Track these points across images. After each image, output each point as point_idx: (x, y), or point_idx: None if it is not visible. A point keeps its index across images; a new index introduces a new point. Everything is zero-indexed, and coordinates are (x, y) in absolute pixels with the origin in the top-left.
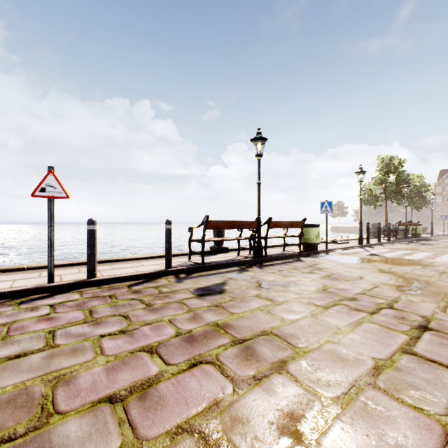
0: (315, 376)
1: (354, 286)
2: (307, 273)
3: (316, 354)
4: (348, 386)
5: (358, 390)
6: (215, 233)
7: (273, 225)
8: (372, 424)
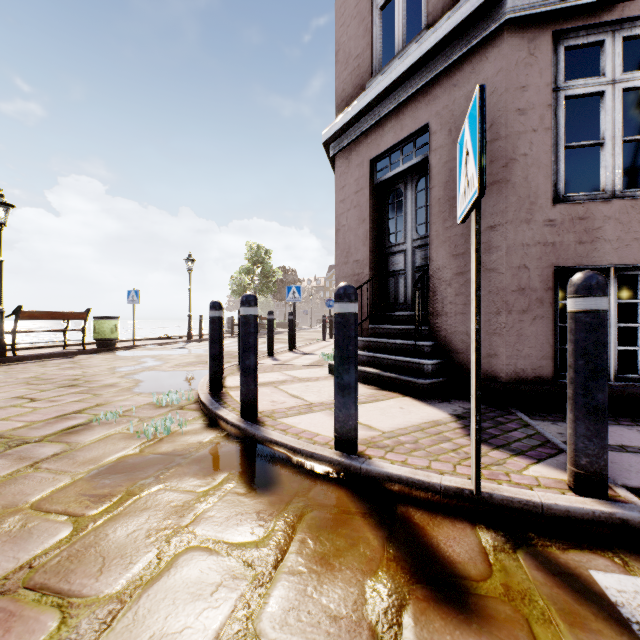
0: None
1: (78, 371)
2: (48, 367)
3: None
4: None
5: None
6: None
7: (27, 315)
8: None
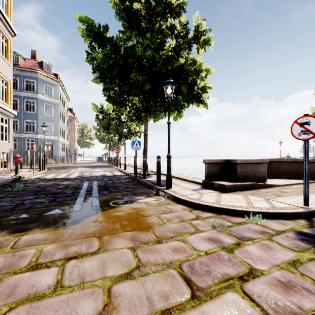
0: None
1: None
2: None
3: None
4: None
5: None
6: None
7: None
8: None
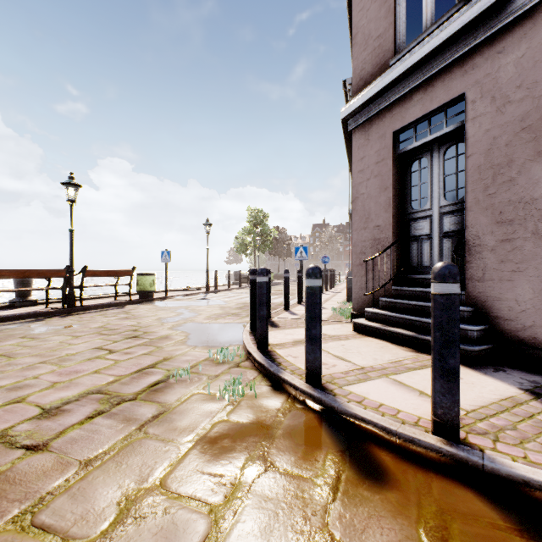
0: (6, 366)
1: (133, 322)
2: (109, 317)
3: (24, 358)
4: (26, 365)
5: (29, 366)
6: (18, 283)
7: (91, 273)
8: (17, 374)
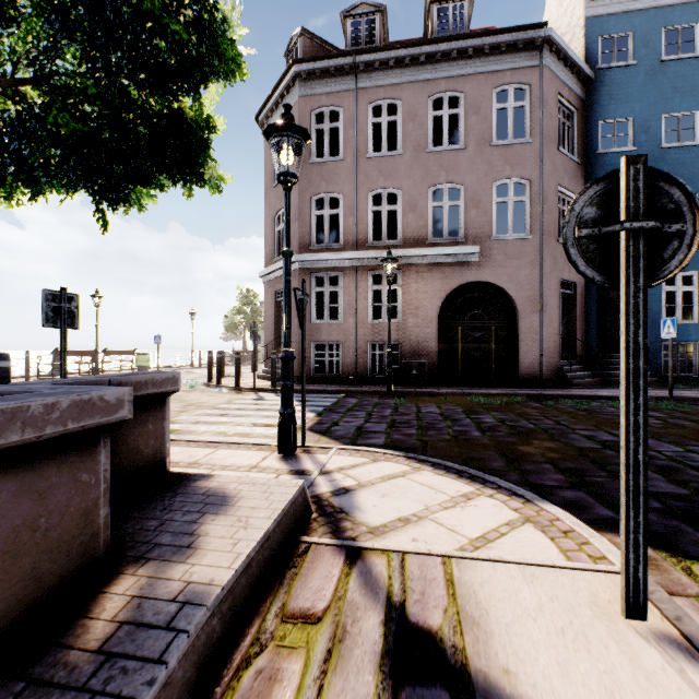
0: None
1: None
2: None
3: None
4: None
5: None
6: (56, 360)
7: (109, 353)
8: None
